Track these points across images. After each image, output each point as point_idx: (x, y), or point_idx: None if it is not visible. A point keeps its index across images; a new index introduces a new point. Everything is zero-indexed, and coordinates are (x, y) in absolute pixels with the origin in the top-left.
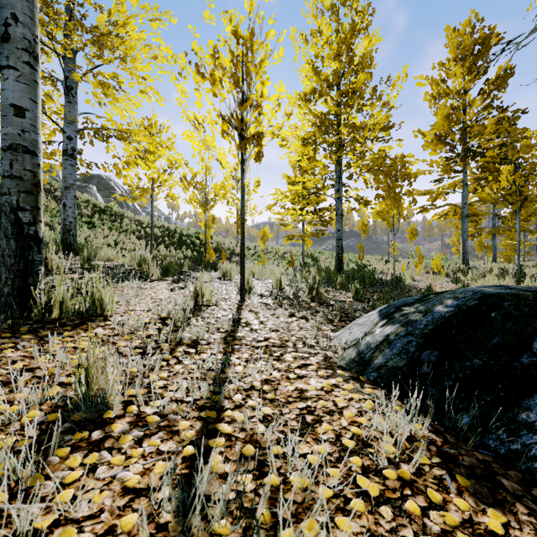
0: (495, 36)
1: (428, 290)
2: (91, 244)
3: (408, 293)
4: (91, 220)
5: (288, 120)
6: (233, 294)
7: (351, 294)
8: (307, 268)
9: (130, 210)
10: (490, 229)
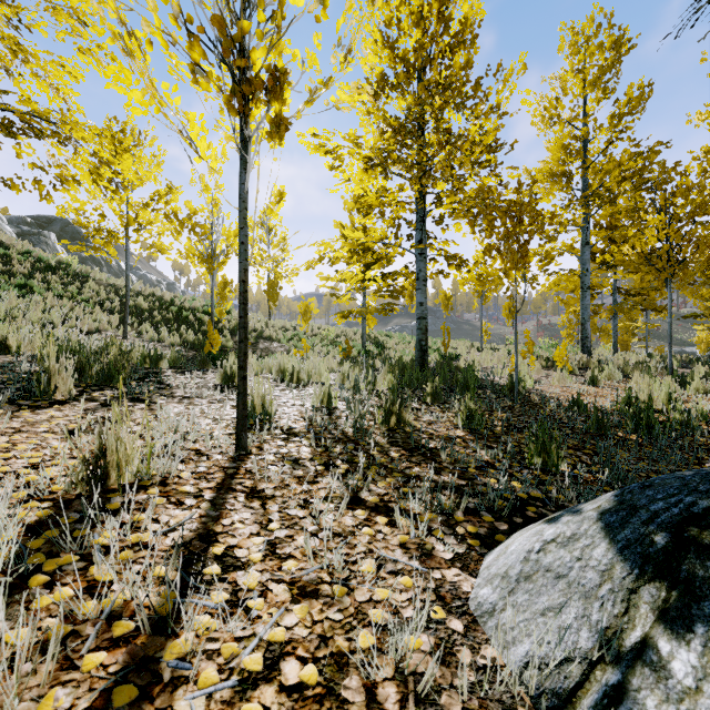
0: (625, 42)
1: (576, 405)
2: (15, 321)
3: (544, 410)
4: (28, 282)
5: (343, 70)
6: (226, 433)
7: (461, 420)
8: (370, 359)
9: (112, 271)
10: (609, 306)
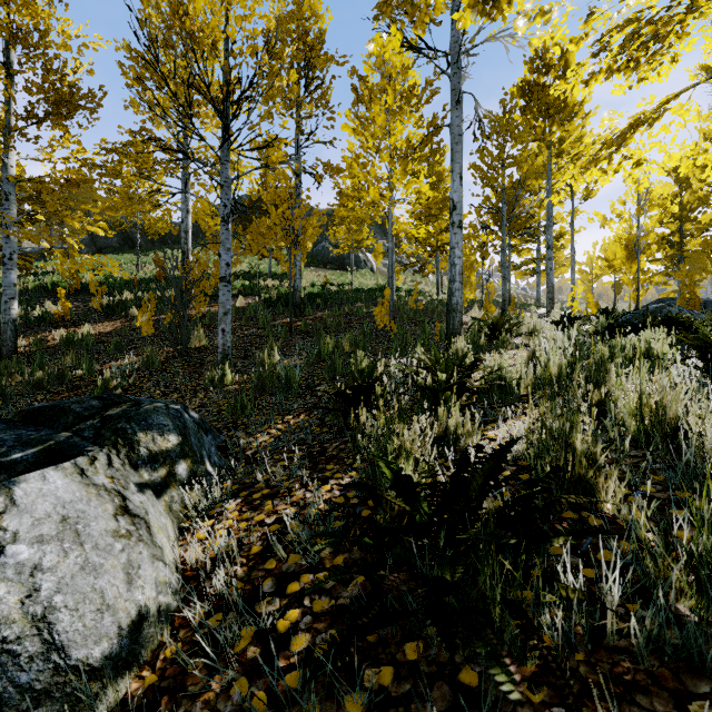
0: None
1: None
2: None
3: None
4: None
5: None
6: None
7: None
8: None
9: None
10: None
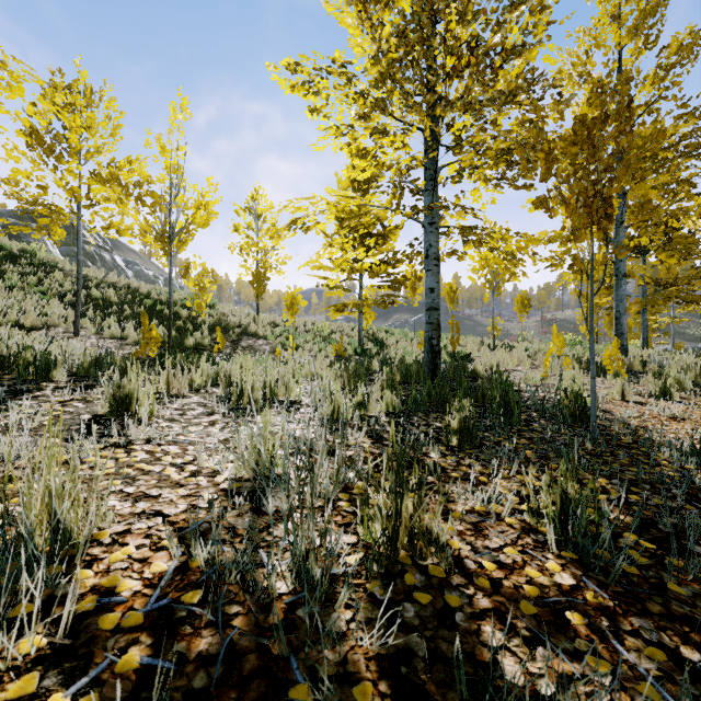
0: None
1: None
2: None
3: (657, 461)
4: None
5: None
6: None
7: (550, 524)
8: (367, 359)
9: (107, 266)
10: (637, 299)
